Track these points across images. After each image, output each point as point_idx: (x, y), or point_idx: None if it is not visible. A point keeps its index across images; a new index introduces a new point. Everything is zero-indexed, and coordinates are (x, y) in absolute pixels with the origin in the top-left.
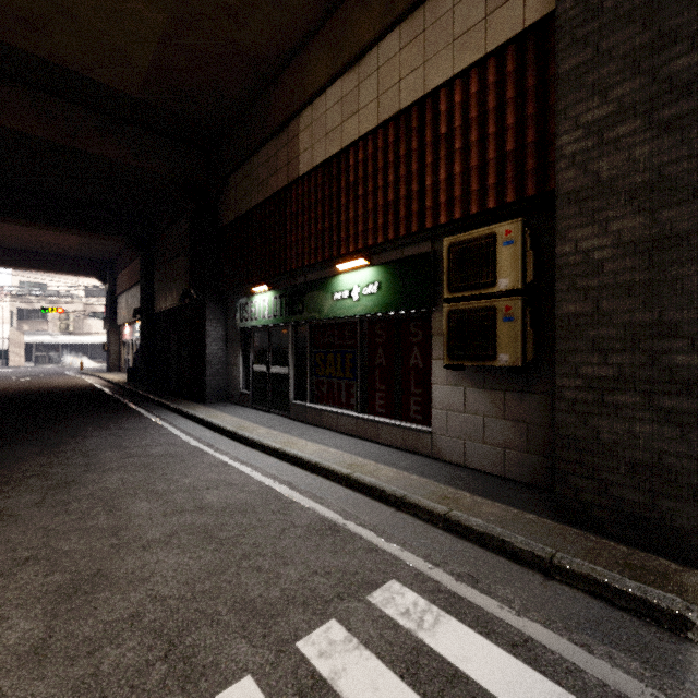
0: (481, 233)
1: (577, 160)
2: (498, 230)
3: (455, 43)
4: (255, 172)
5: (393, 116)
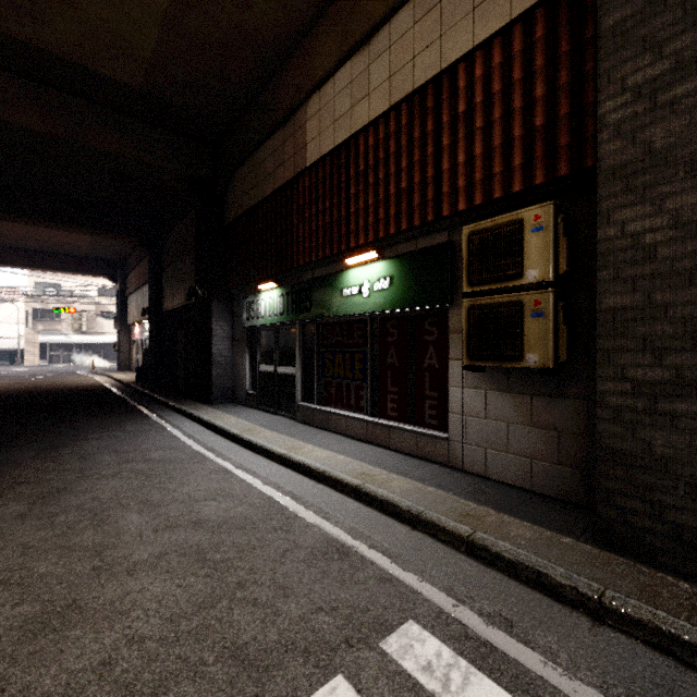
0: (506, 220)
1: (624, 129)
2: (526, 215)
3: (475, 11)
4: (261, 165)
5: (406, 96)
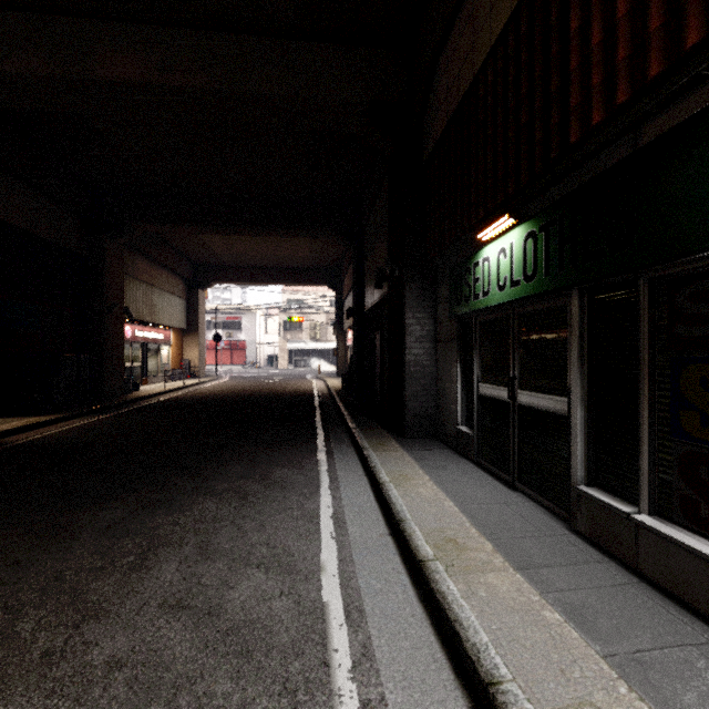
0: None
1: None
2: None
3: None
4: None
5: None
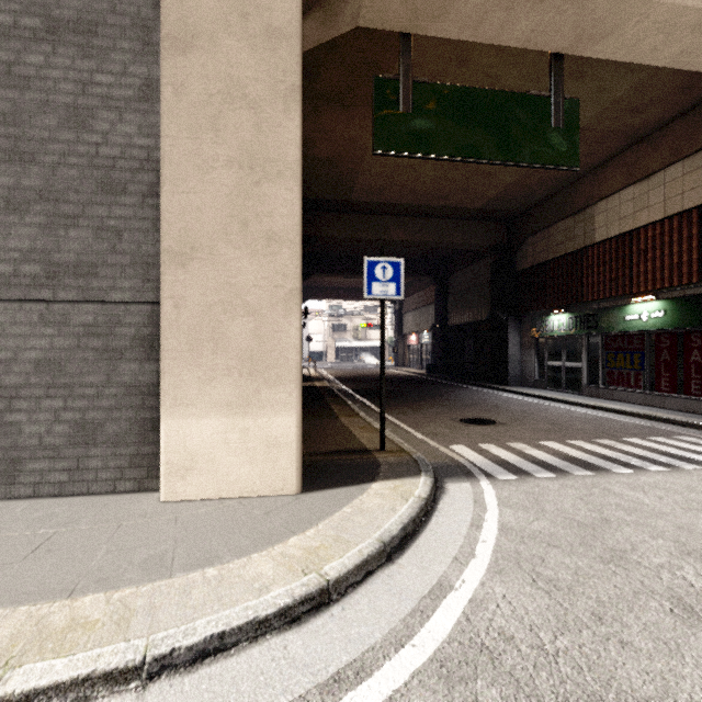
0: None
1: None
2: None
3: None
4: (553, 237)
5: (676, 213)
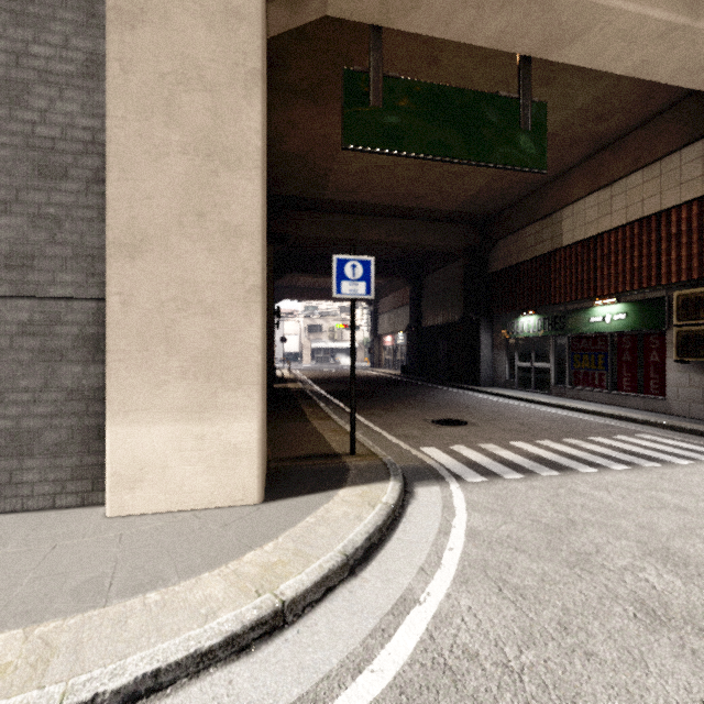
0: (698, 291)
1: None
2: None
3: (681, 186)
4: (523, 241)
5: (637, 219)
